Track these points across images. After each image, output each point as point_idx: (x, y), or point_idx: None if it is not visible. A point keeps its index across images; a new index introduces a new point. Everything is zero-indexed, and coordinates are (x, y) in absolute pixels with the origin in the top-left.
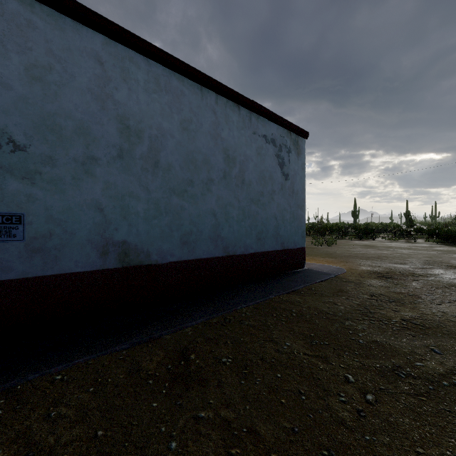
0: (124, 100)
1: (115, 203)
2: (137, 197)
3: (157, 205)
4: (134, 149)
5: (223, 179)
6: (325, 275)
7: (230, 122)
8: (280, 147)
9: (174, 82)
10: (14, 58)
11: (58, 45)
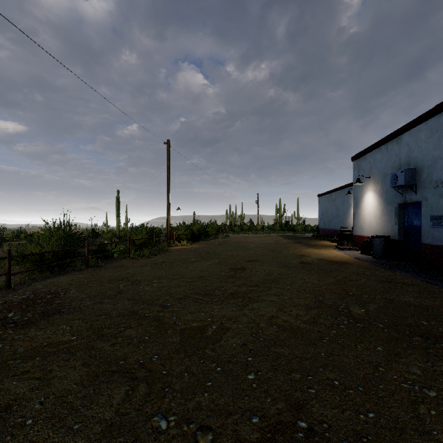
0: None
1: None
2: None
3: None
4: None
5: None
6: None
7: None
8: None
9: None
10: (442, 143)
11: None
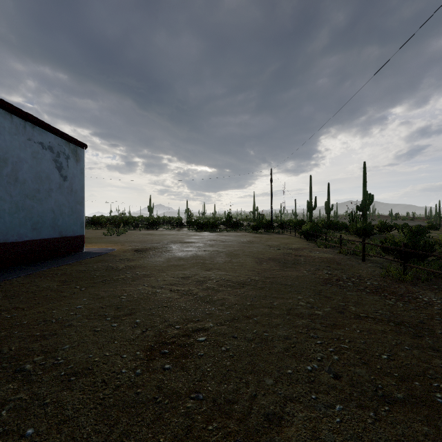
0: None
1: None
2: None
3: None
4: None
5: None
6: (97, 254)
7: (1, 127)
8: (58, 153)
9: None
10: None
11: None
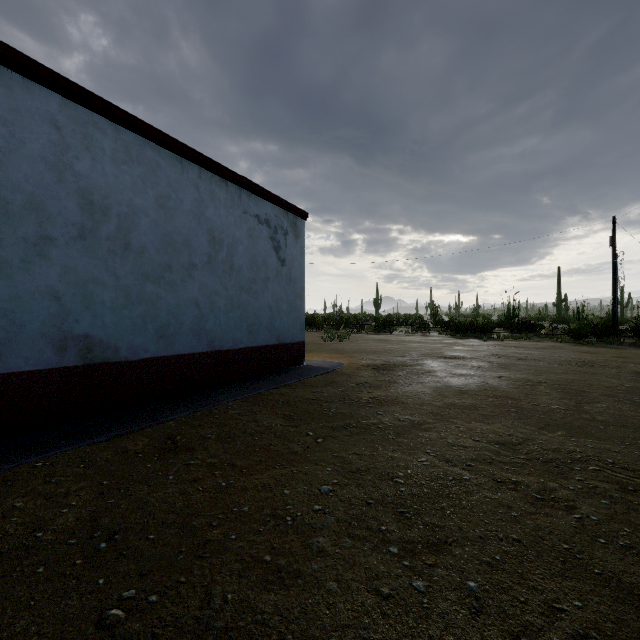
0: (86, 171)
1: (76, 290)
2: (103, 283)
3: (128, 293)
4: (99, 228)
5: (208, 264)
6: (322, 370)
7: (216, 199)
8: (275, 228)
9: (149, 152)
10: None
11: (3, 105)
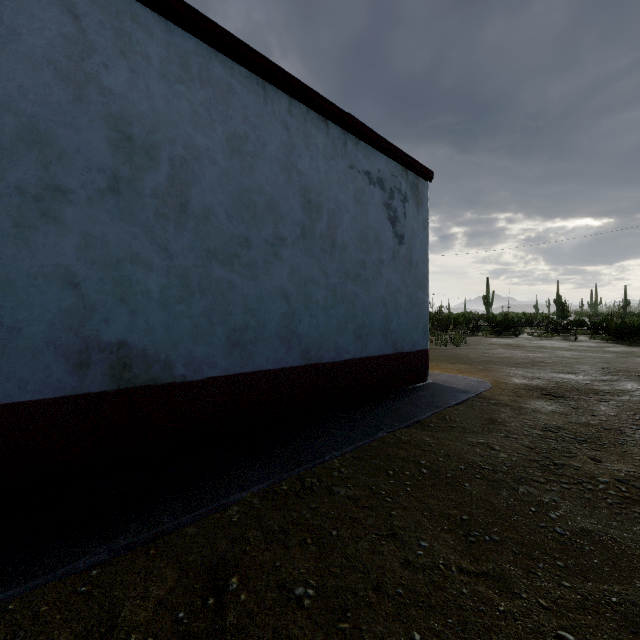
0: (121, 88)
1: (104, 273)
2: (148, 263)
3: (185, 279)
4: (141, 178)
5: (301, 238)
6: (461, 393)
7: (312, 145)
8: (391, 192)
9: (217, 68)
10: None
11: None
